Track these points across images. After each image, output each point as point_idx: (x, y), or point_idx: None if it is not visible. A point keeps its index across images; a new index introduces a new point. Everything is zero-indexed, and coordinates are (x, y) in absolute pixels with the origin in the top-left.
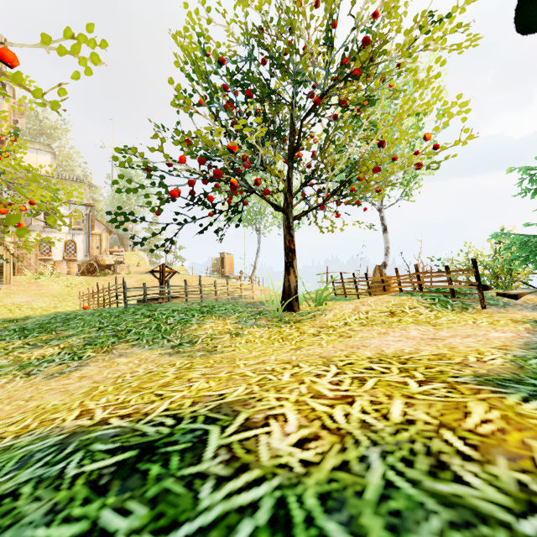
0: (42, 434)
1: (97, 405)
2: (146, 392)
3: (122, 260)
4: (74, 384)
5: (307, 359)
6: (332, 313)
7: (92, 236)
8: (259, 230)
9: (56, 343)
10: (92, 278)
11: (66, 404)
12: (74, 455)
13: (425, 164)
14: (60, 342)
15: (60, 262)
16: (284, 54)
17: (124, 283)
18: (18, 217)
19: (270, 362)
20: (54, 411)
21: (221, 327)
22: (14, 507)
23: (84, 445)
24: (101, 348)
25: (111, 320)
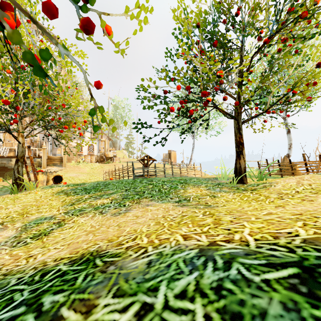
0: (173, 247)
1: (187, 232)
2: (210, 227)
3: (115, 155)
4: (138, 220)
5: (313, 213)
6: (280, 185)
7: (101, 142)
8: (194, 136)
9: (106, 197)
10: (103, 164)
11: (159, 230)
12: (232, 265)
13: (320, 85)
14: (109, 196)
15: (87, 155)
16: (237, 15)
17: (133, 165)
18: (113, 121)
19: (279, 213)
20: (156, 234)
21: (200, 192)
22: (241, 299)
23: (228, 258)
24: (133, 201)
25: (130, 185)
